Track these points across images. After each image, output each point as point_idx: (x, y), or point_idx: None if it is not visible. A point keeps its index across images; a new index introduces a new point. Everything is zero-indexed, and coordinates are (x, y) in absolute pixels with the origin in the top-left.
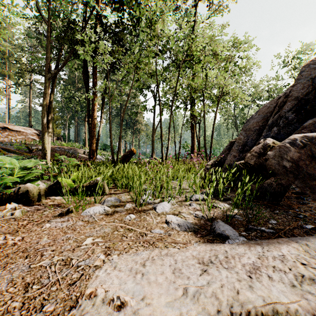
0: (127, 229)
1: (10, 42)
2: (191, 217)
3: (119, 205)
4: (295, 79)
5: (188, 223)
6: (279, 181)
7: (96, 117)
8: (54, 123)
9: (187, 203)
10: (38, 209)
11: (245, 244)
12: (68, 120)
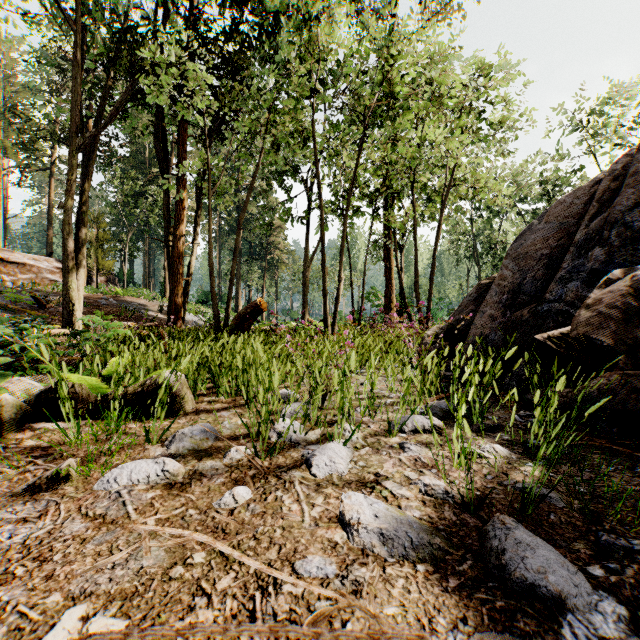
0: (217, 552)
1: (7, 80)
2: (414, 493)
3: (212, 450)
4: None
5: (412, 527)
6: (636, 383)
7: (183, 234)
8: (99, 248)
9: (394, 441)
10: None
11: None
12: (130, 242)
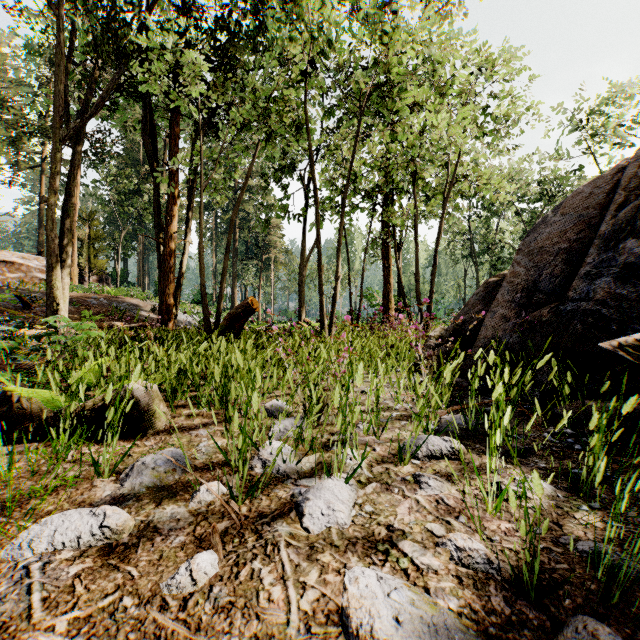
0: None
1: None
2: (444, 562)
3: (178, 488)
4: None
5: None
6: None
7: (174, 231)
8: (91, 247)
9: (406, 471)
10: None
11: None
12: (123, 241)
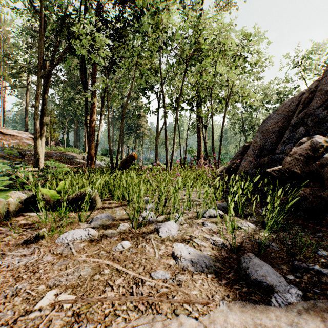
0: (115, 269)
1: (5, 41)
2: (208, 244)
3: (111, 225)
4: (323, 71)
5: (206, 258)
6: (317, 193)
7: (94, 120)
8: (51, 127)
9: (199, 221)
10: (0, 232)
11: (311, 312)
12: (67, 124)
